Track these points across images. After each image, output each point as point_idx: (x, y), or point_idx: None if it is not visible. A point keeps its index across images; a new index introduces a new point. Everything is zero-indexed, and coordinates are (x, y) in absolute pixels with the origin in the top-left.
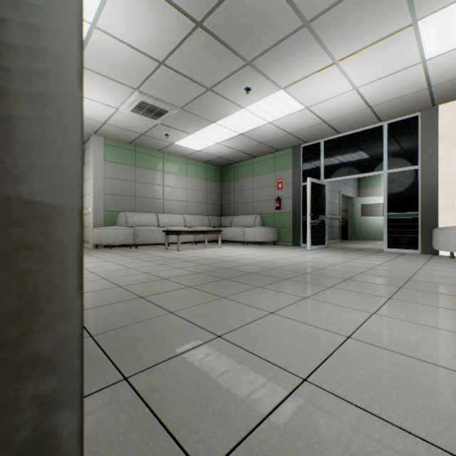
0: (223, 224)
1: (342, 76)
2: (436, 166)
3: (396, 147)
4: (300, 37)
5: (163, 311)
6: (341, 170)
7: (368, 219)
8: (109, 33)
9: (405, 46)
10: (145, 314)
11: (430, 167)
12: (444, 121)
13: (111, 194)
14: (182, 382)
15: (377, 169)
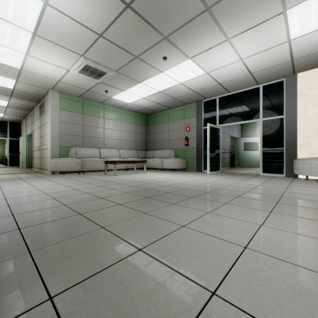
0: (147, 156)
1: (232, 50)
2: (296, 116)
3: (268, 102)
4: (203, 19)
5: (96, 226)
6: (231, 118)
7: (248, 153)
8: (59, 10)
9: (277, 29)
10: (81, 229)
11: (292, 116)
12: (301, 84)
13: (64, 134)
14: (103, 301)
15: (255, 118)
